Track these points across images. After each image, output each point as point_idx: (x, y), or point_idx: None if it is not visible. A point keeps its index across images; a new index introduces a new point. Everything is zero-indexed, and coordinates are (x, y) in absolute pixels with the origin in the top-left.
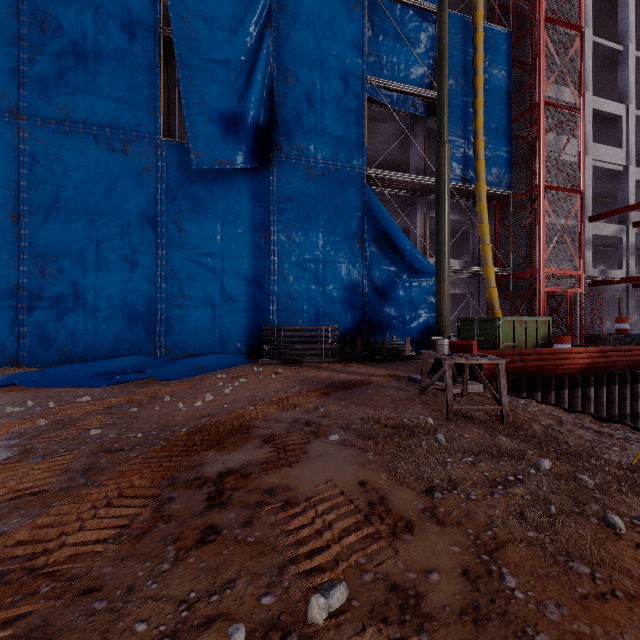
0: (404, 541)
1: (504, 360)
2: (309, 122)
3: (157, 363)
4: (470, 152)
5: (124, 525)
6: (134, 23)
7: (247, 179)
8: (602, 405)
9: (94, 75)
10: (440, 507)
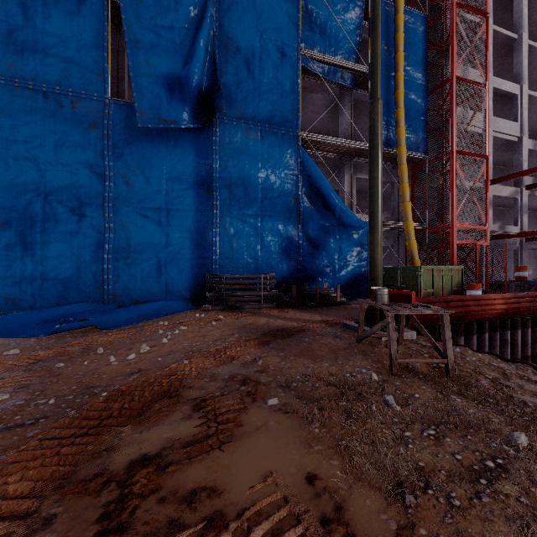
0: None
1: (449, 311)
2: (249, 88)
3: (103, 310)
4: (392, 120)
5: None
6: None
7: (191, 138)
8: (517, 347)
9: (42, 35)
10: (419, 525)
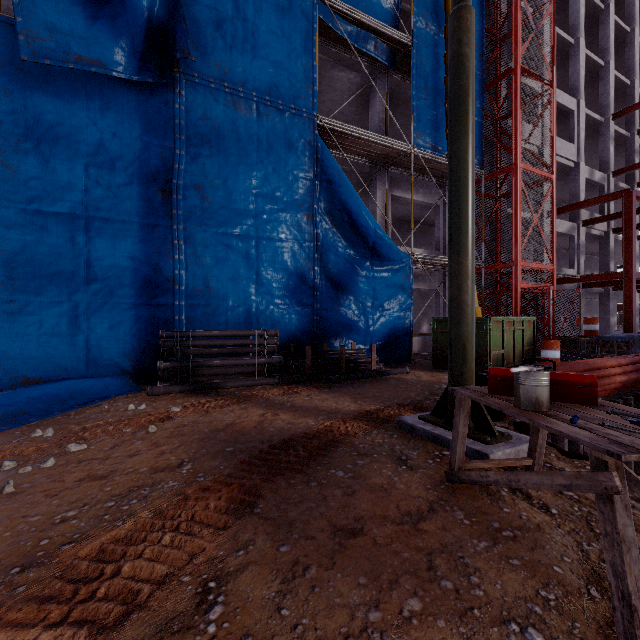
0: None
1: None
2: (236, 33)
3: None
4: (441, 116)
5: None
6: None
7: (134, 100)
8: None
9: None
10: None
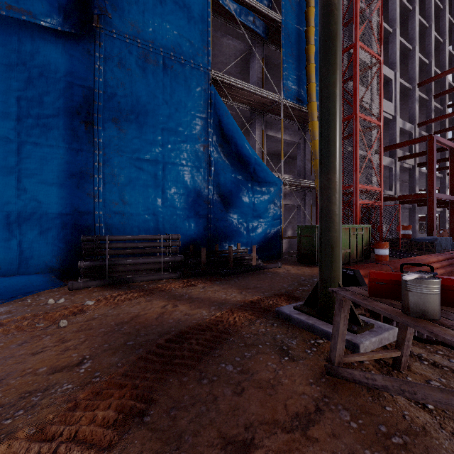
0: None
1: None
2: (146, 1)
3: None
4: (303, 76)
5: None
6: None
7: (61, 47)
8: None
9: None
10: None
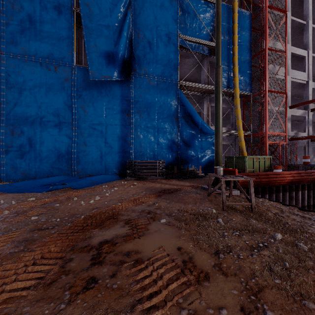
0: (204, 287)
1: (253, 178)
2: (150, 57)
3: (72, 179)
4: (231, 73)
5: (41, 277)
6: (60, 5)
7: (118, 86)
8: (299, 200)
9: (40, 32)
10: (223, 263)
